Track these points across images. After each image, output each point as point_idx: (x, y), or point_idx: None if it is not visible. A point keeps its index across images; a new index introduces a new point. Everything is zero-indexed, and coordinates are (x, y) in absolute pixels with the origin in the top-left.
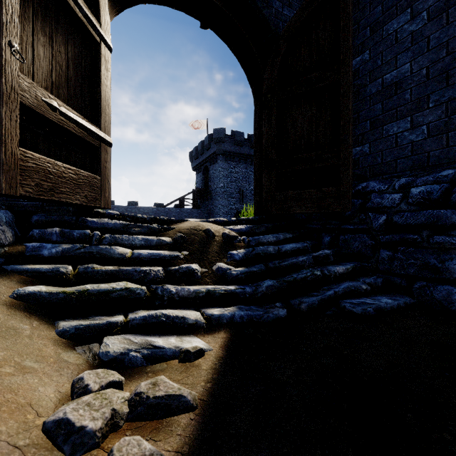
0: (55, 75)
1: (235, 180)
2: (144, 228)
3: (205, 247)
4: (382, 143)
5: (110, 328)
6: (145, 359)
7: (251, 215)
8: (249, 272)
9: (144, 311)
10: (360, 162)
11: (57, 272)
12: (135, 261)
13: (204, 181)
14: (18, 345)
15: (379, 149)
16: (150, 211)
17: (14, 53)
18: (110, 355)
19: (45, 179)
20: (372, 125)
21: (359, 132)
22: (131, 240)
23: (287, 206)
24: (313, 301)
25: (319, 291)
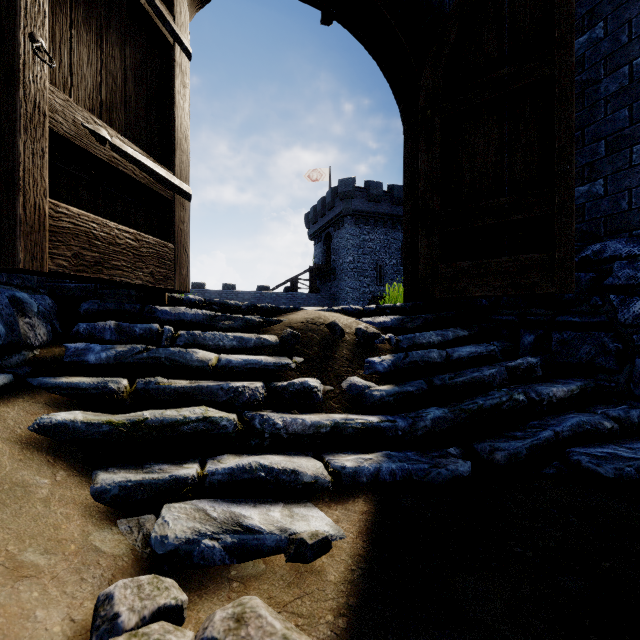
0: (106, 91)
1: (370, 252)
2: (237, 321)
3: (329, 351)
4: (629, 176)
5: (176, 487)
6: (228, 552)
7: (397, 301)
8: (400, 393)
9: (233, 457)
10: (586, 211)
11: (104, 389)
12: (222, 371)
13: (326, 254)
14: (21, 519)
15: (624, 186)
16: (252, 297)
17: (39, 53)
18: (168, 543)
19: (89, 246)
20: (611, 146)
21: (584, 161)
22: (218, 339)
23: (459, 286)
24: (518, 449)
25: (525, 430)
